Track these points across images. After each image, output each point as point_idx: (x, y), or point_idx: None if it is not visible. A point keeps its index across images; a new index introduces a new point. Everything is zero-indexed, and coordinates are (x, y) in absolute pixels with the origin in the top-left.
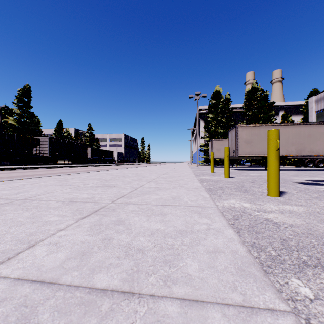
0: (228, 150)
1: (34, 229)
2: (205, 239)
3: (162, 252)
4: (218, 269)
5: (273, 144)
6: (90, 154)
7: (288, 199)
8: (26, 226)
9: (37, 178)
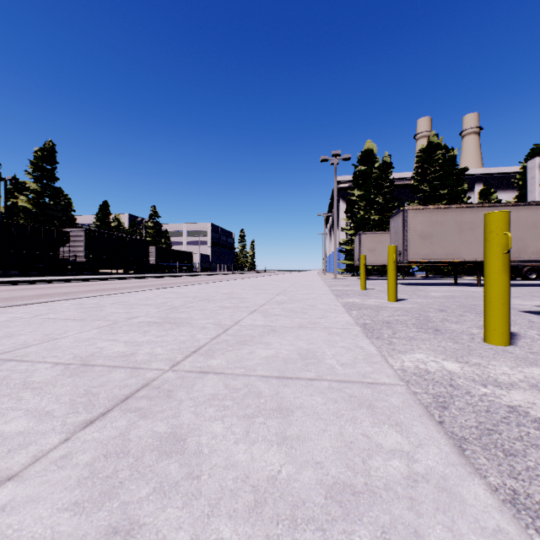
0: (394, 251)
1: None
2: (419, 537)
3: None
4: None
5: (497, 240)
6: (154, 257)
7: (531, 352)
8: None
9: (49, 303)
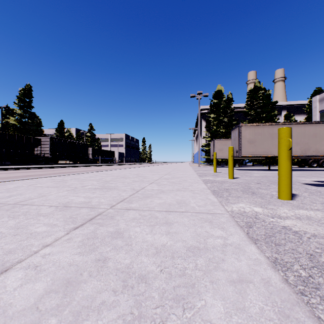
0: (232, 149)
1: (14, 244)
2: (224, 261)
3: (172, 282)
4: (251, 314)
5: (284, 143)
6: (91, 154)
7: (301, 203)
8: (6, 239)
9: (35, 179)
